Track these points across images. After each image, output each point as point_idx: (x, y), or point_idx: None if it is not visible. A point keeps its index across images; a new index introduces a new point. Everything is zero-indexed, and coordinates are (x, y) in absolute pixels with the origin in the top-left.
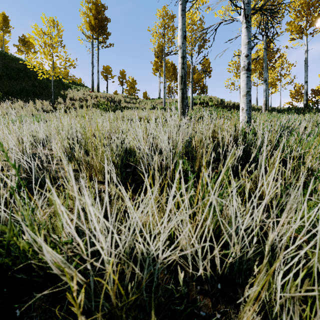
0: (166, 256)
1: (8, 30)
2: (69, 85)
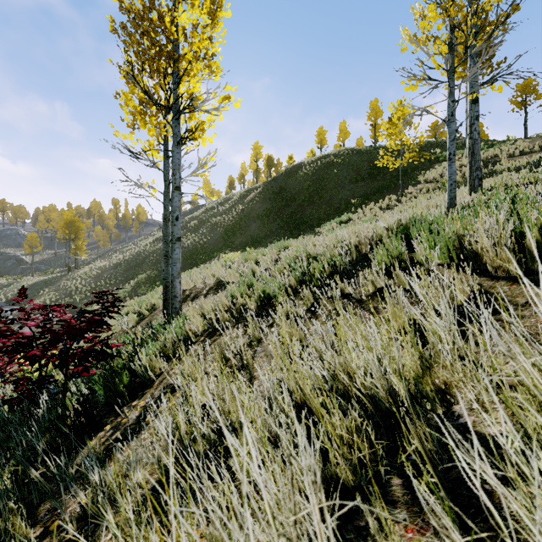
0: None
1: (378, 115)
2: (438, 157)
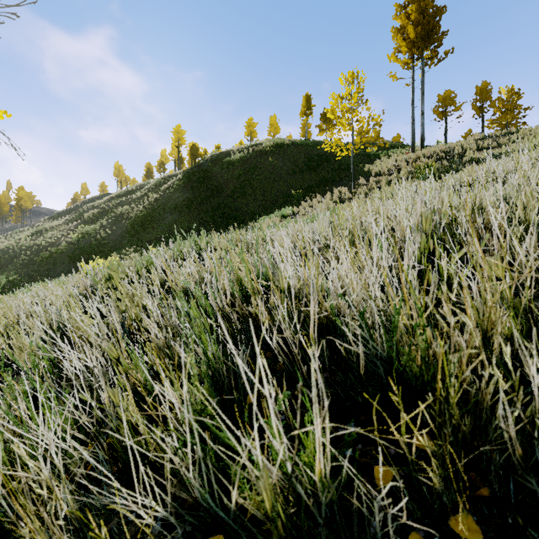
0: None
1: (310, 112)
2: (377, 154)
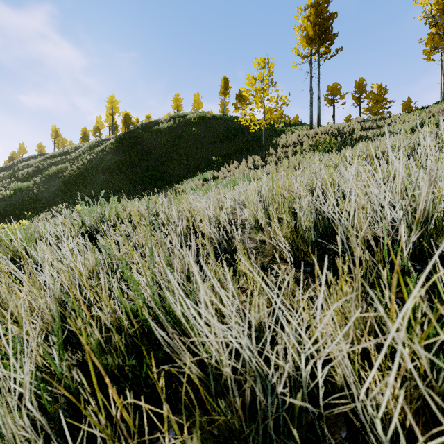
0: (352, 409)
1: (228, 92)
2: (282, 129)
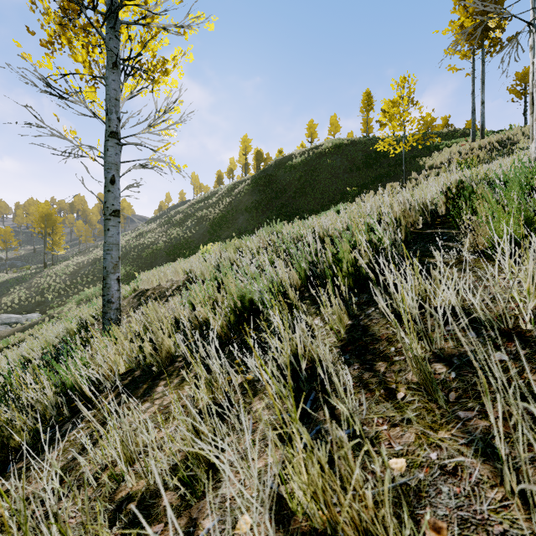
0: None
1: (371, 107)
2: (438, 145)
